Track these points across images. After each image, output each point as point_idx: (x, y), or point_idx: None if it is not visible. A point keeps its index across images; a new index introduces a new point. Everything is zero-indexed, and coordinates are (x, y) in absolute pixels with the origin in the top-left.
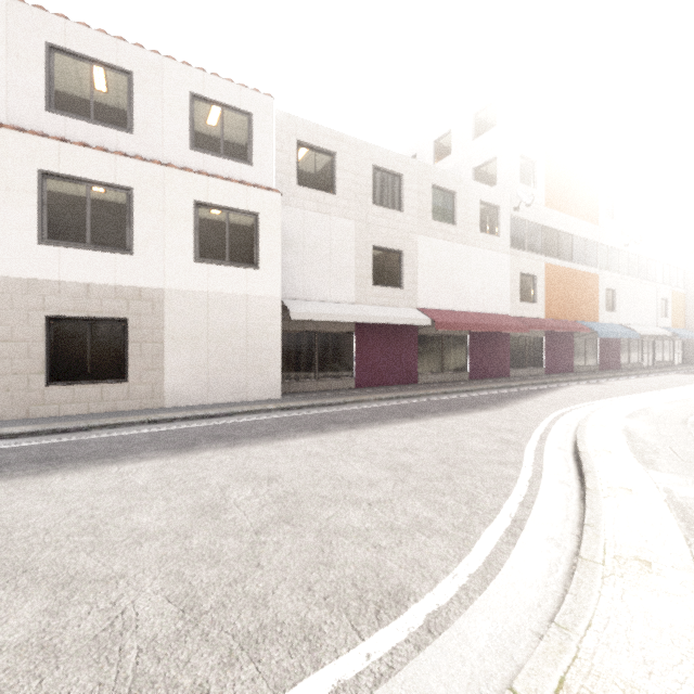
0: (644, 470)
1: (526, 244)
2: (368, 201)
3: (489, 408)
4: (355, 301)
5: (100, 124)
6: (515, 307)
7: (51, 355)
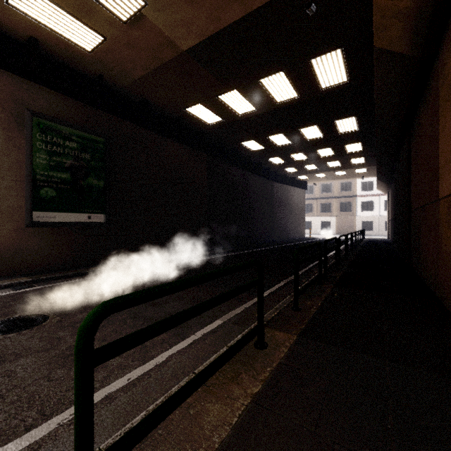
0: None
1: None
2: None
3: None
4: None
5: None
6: None
7: (385, 226)
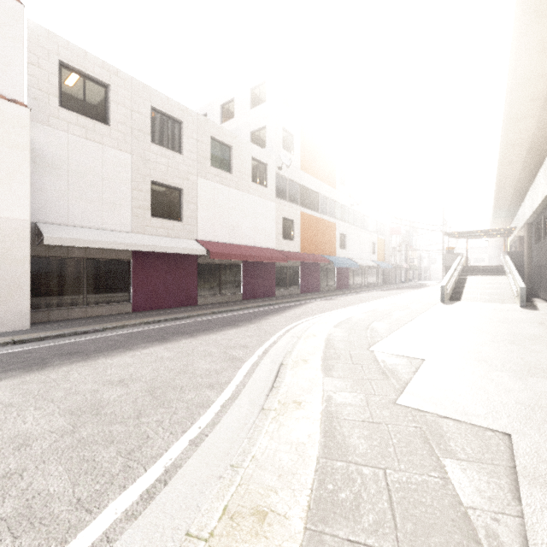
0: (322, 377)
1: (287, 196)
2: (146, 138)
3: (242, 325)
4: (131, 231)
5: None
6: (279, 243)
7: None
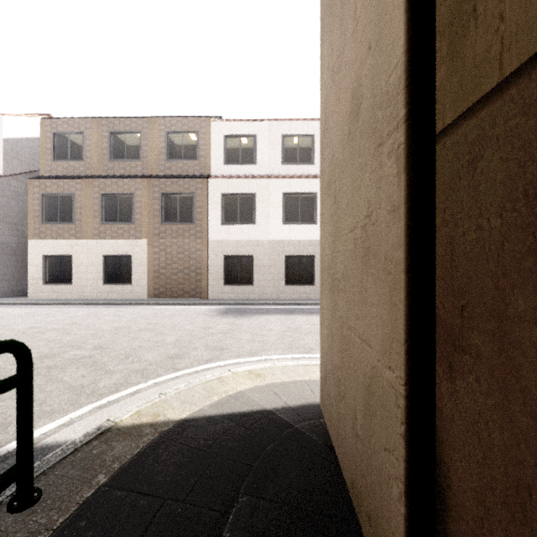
0: None
1: None
2: None
3: None
4: None
5: (301, 164)
6: None
7: (285, 272)
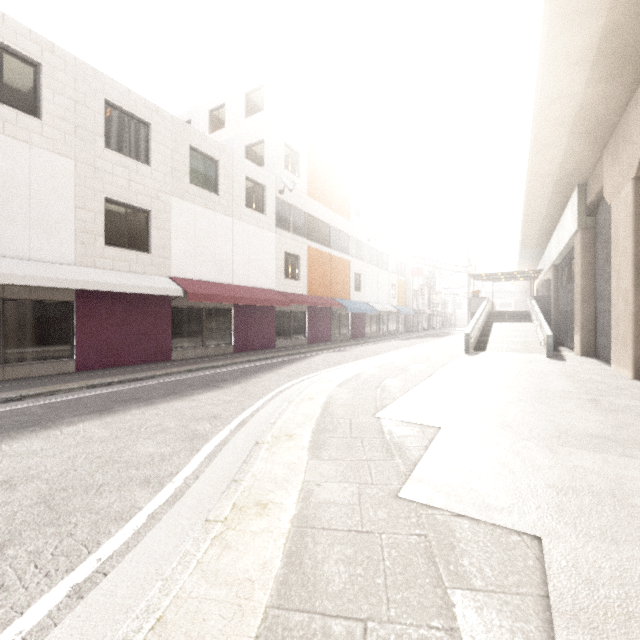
0: (307, 460)
1: (291, 226)
2: (97, 141)
3: (222, 386)
4: (75, 263)
5: None
6: (281, 283)
7: None
